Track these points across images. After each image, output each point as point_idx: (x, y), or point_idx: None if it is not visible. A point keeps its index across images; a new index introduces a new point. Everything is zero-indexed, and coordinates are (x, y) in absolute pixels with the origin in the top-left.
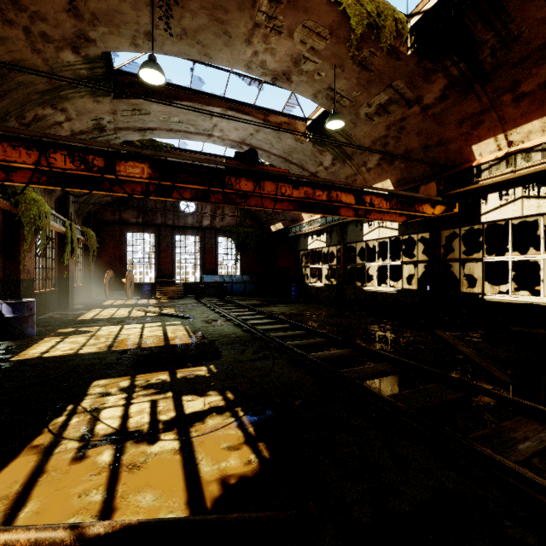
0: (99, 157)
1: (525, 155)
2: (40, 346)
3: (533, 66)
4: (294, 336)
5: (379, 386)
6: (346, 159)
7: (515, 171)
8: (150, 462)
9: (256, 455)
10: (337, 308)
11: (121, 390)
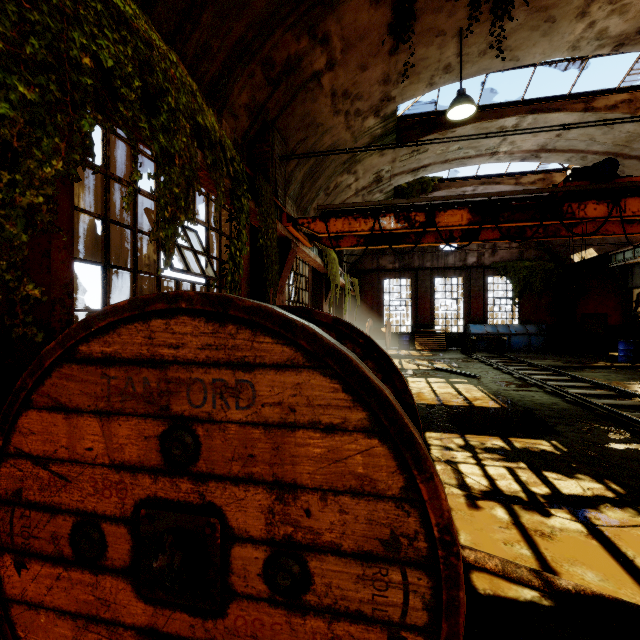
0: (420, 212)
1: None
2: None
3: None
4: None
5: None
6: None
7: None
8: (560, 536)
9: None
10: None
11: (460, 447)
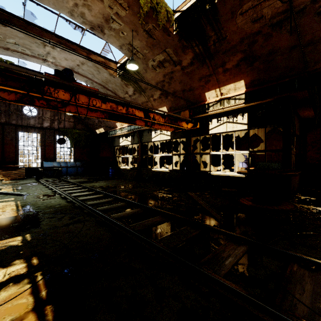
0: None
1: (228, 101)
2: None
3: (231, 55)
4: (104, 203)
5: (153, 233)
6: (142, 92)
7: (224, 108)
8: None
9: None
10: (137, 181)
11: None
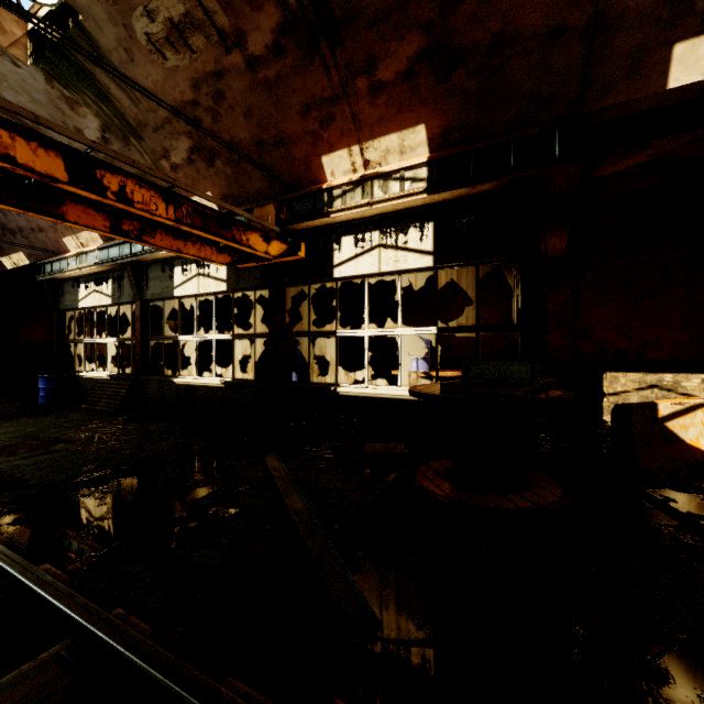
0: None
1: (383, 183)
2: None
3: (392, 36)
4: None
5: None
6: (130, 136)
7: (372, 204)
8: None
9: None
10: (122, 419)
11: None
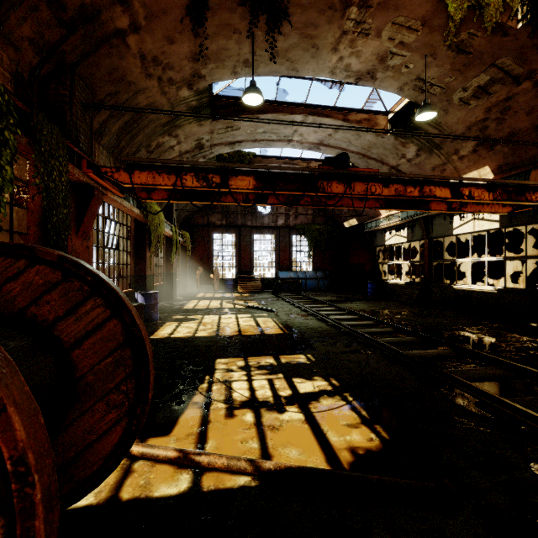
0: (216, 175)
1: None
2: (166, 329)
3: None
4: (382, 333)
5: (491, 389)
6: (434, 149)
7: None
8: (285, 427)
9: (376, 435)
10: (421, 307)
11: (240, 368)
